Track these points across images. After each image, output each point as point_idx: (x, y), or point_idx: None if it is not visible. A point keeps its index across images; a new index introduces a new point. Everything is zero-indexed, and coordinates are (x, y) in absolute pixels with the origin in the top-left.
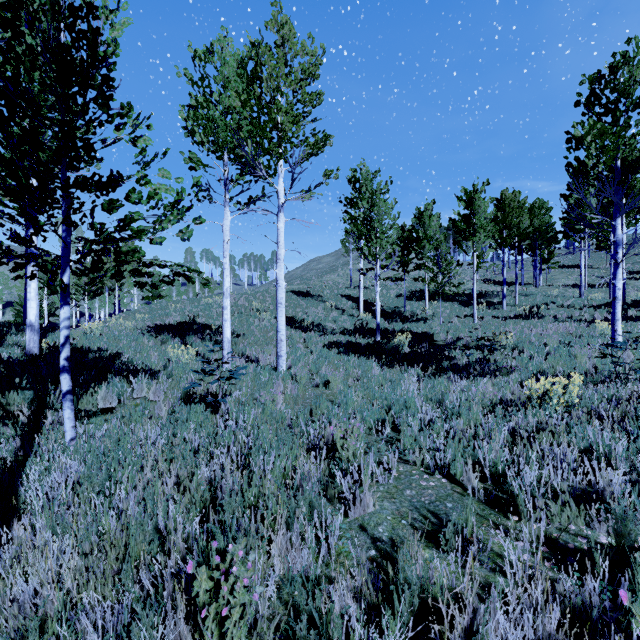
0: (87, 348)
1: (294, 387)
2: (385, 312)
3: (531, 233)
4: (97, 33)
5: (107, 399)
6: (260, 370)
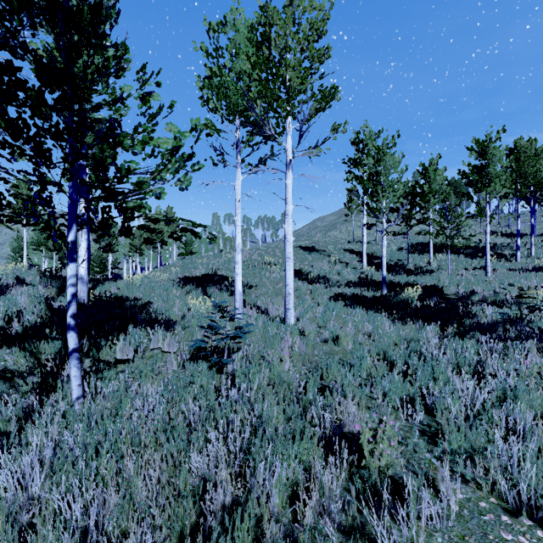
0: (126, 297)
1: (302, 343)
2: (388, 265)
3: None
4: None
5: (124, 350)
6: (269, 322)
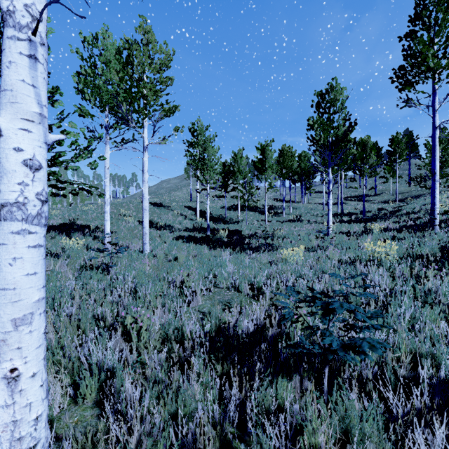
0: None
1: (156, 261)
2: (213, 218)
3: (300, 171)
4: None
5: None
6: (132, 252)
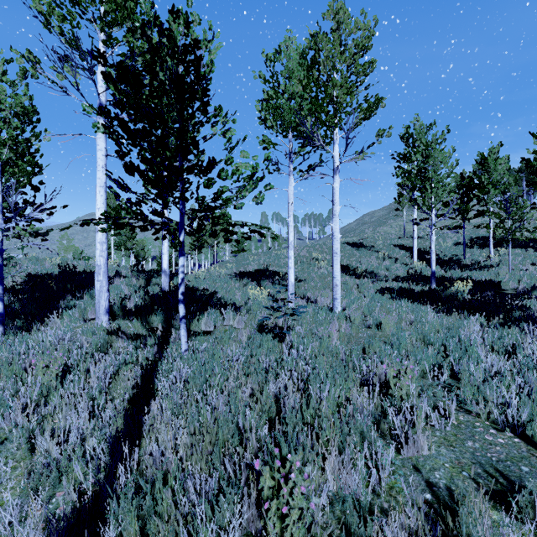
0: (196, 287)
1: (348, 326)
2: (441, 260)
3: None
4: (200, 60)
5: (207, 324)
6: (318, 310)
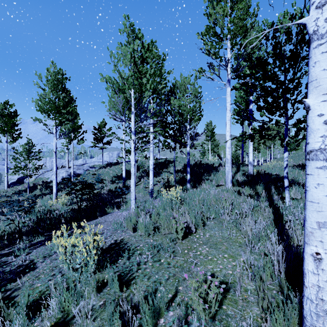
0: (269, 173)
1: None
2: None
3: None
4: (305, 35)
5: (295, 194)
6: None
